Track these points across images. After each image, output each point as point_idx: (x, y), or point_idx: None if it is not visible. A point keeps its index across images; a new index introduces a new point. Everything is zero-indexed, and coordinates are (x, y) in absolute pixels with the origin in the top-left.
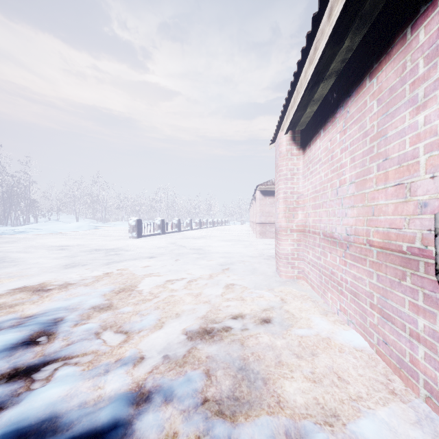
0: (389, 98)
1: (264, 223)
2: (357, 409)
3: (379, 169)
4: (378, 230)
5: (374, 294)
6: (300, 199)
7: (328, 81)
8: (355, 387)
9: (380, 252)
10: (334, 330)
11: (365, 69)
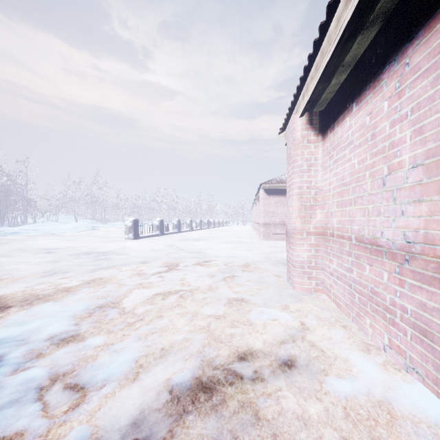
0: None
1: (268, 224)
2: None
3: None
4: None
5: None
6: (319, 195)
7: (370, 31)
8: None
9: None
10: (391, 385)
11: None
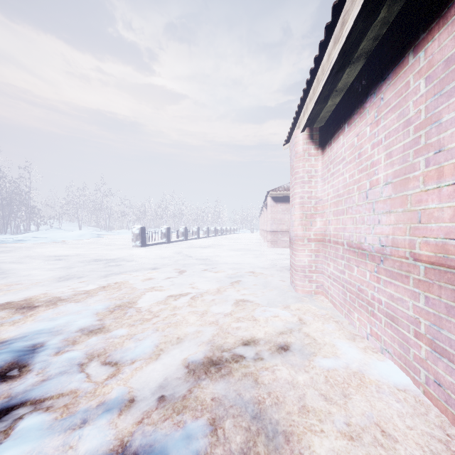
0: (445, 72)
1: (275, 232)
2: None
3: (429, 165)
4: (429, 240)
5: (421, 321)
6: (319, 204)
7: (356, 65)
8: (406, 447)
9: (430, 269)
10: (366, 362)
11: (408, 43)
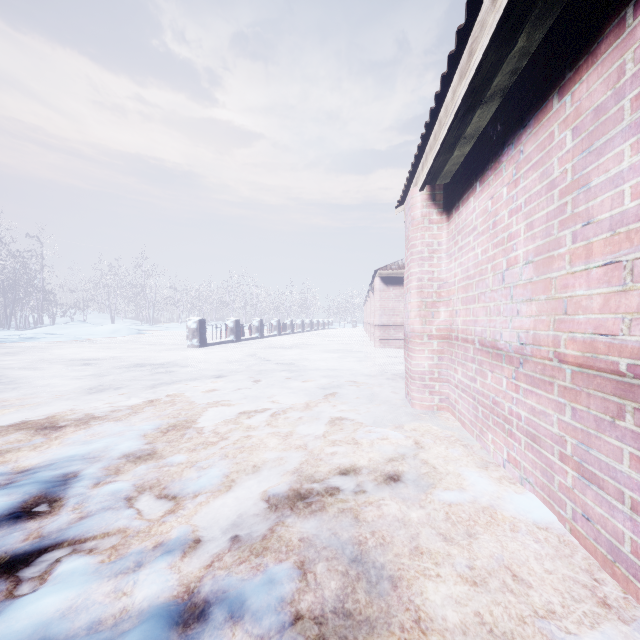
0: (595, 124)
1: (386, 326)
2: (548, 635)
3: (576, 240)
4: (575, 336)
5: (568, 439)
6: (443, 289)
7: (489, 105)
8: (542, 593)
9: (577, 373)
10: (500, 494)
11: (552, 82)
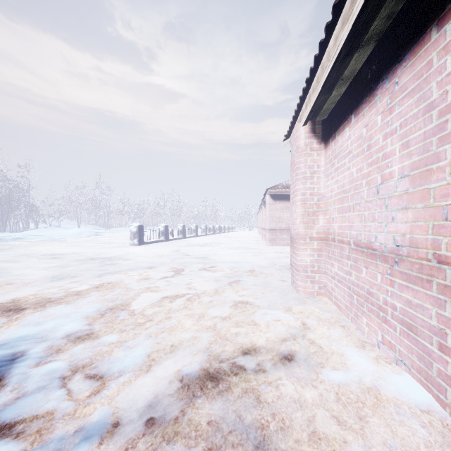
0: None
1: (274, 230)
2: None
3: None
4: None
5: (448, 332)
6: (322, 201)
7: (365, 49)
8: None
9: None
10: (380, 375)
11: (430, 16)
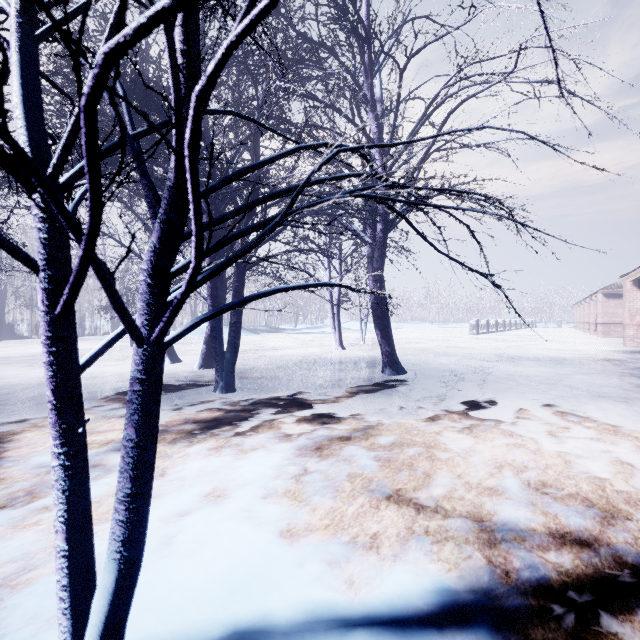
0: None
1: (607, 324)
2: None
3: None
4: None
5: None
6: (638, 311)
7: None
8: None
9: None
10: None
11: None
